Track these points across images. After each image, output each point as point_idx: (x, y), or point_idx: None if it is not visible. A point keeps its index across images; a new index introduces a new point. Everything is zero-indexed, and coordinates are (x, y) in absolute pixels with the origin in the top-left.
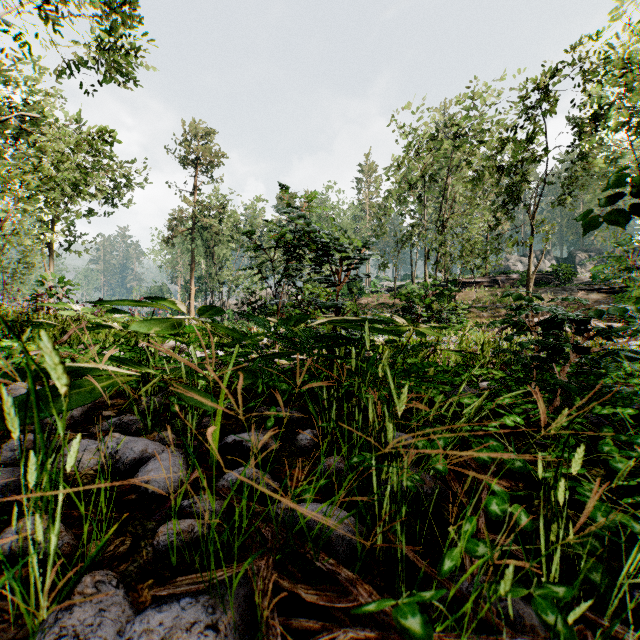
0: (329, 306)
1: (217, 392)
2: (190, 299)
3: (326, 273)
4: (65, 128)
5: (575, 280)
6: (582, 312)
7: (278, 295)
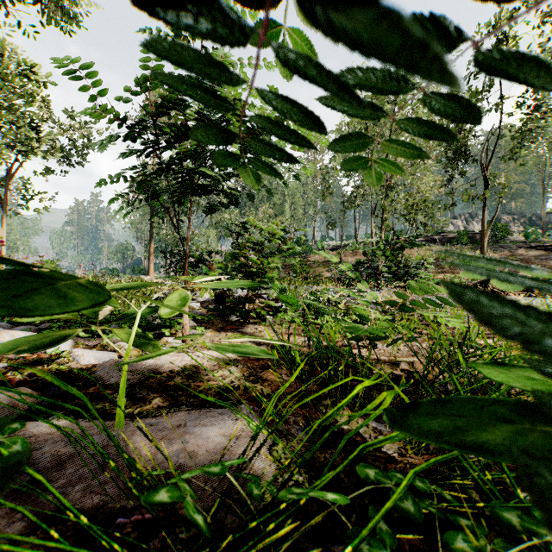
0: None
1: None
2: (149, 256)
3: None
4: None
5: (507, 239)
6: None
7: None
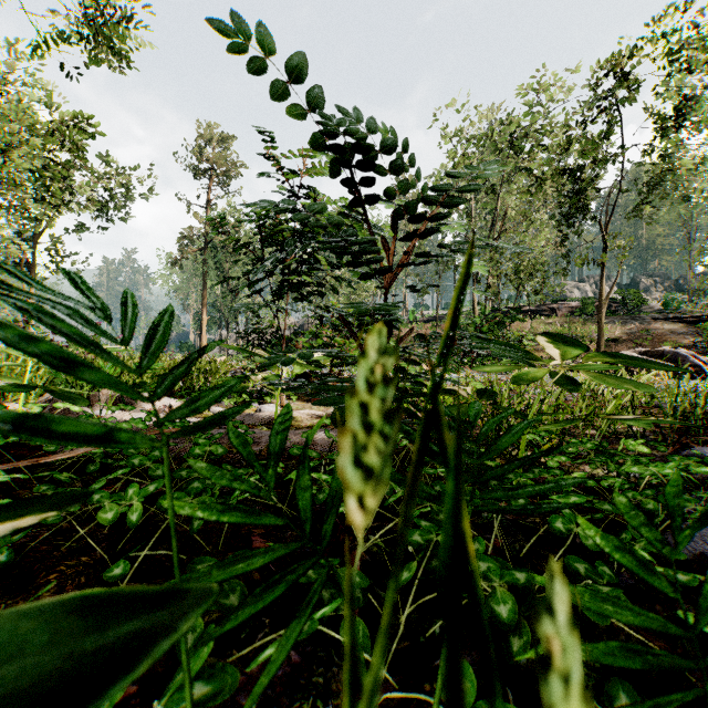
0: (370, 310)
1: (58, 550)
2: (201, 330)
3: (358, 300)
4: (28, 111)
5: (643, 308)
6: (658, 345)
7: (303, 325)
